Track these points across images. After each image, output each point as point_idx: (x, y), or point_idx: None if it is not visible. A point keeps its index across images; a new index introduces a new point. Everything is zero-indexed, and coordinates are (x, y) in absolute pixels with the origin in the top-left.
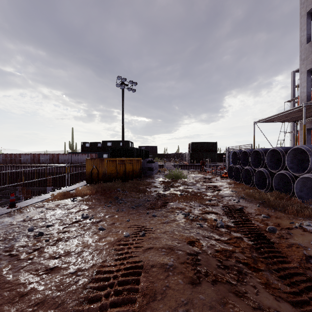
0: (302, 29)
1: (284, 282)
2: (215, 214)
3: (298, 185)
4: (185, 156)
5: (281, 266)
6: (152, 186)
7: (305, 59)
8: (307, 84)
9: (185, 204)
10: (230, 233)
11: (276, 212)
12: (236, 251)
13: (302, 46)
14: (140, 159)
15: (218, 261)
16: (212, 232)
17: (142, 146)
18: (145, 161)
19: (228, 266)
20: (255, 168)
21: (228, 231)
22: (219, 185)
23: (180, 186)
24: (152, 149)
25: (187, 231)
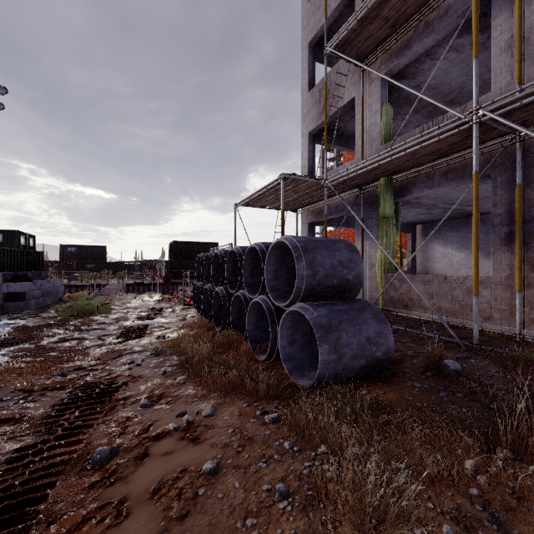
0: (304, 69)
1: None
2: (11, 425)
3: (253, 317)
4: (160, 266)
5: None
6: None
7: (306, 115)
8: (309, 154)
9: None
10: None
11: (183, 385)
12: None
13: (304, 94)
14: None
15: None
16: None
17: (70, 246)
18: None
19: None
20: (216, 287)
21: None
22: (158, 324)
23: (52, 336)
24: (94, 252)
25: None
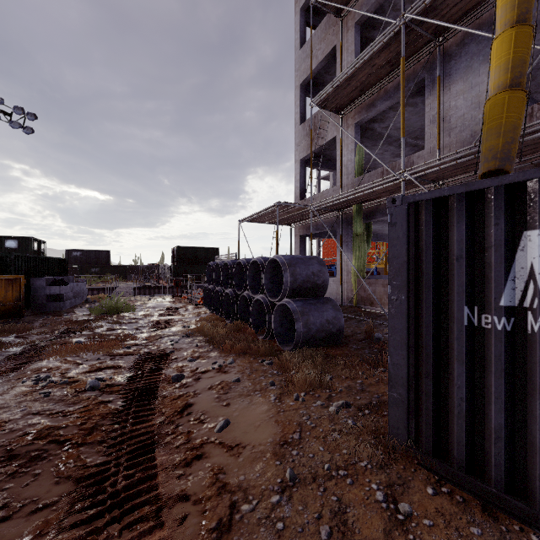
0: (297, 105)
1: (109, 451)
2: (115, 369)
3: (255, 310)
4: (164, 270)
5: (128, 430)
6: (34, 333)
7: (299, 144)
8: (301, 177)
9: (68, 359)
10: (99, 396)
11: (212, 352)
12: (70, 425)
13: (296, 126)
14: (20, 278)
15: (5, 450)
16: (61, 401)
17: (75, 251)
18: (44, 281)
19: (20, 455)
20: (225, 289)
21: (98, 395)
22: (178, 319)
23: (101, 327)
24: (99, 256)
25: (0, 410)
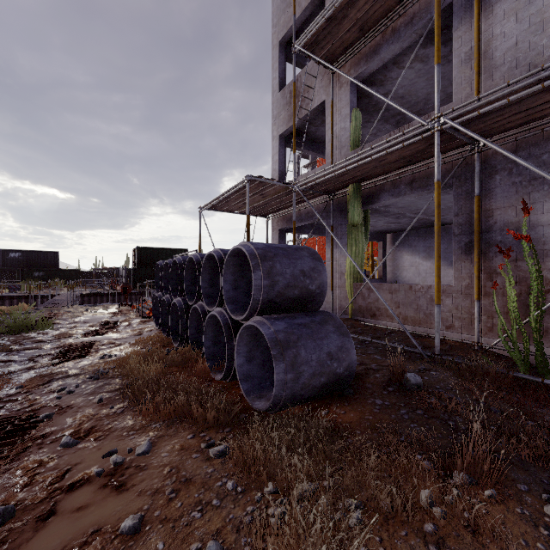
0: (275, 68)
1: None
2: None
3: (210, 332)
4: (122, 274)
5: None
6: None
7: (277, 116)
8: (279, 157)
9: None
10: None
11: (121, 415)
12: None
13: (274, 94)
14: None
15: None
16: None
17: (12, 252)
18: None
19: None
20: (175, 298)
21: None
22: (107, 340)
23: None
24: (44, 258)
25: None
